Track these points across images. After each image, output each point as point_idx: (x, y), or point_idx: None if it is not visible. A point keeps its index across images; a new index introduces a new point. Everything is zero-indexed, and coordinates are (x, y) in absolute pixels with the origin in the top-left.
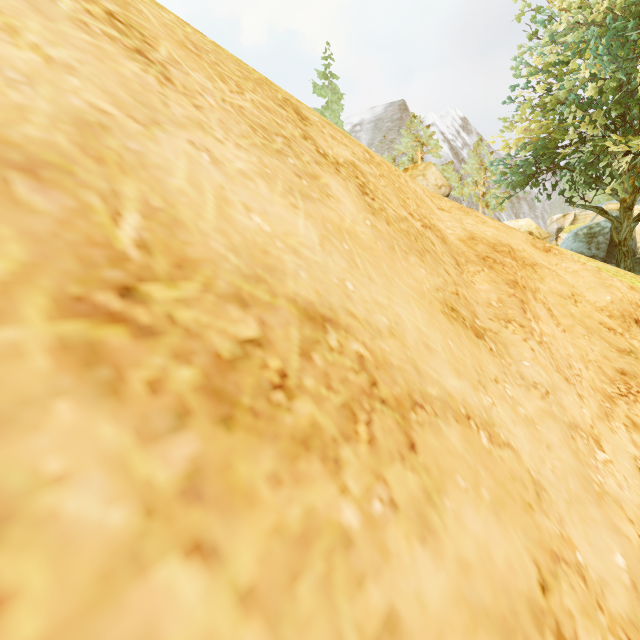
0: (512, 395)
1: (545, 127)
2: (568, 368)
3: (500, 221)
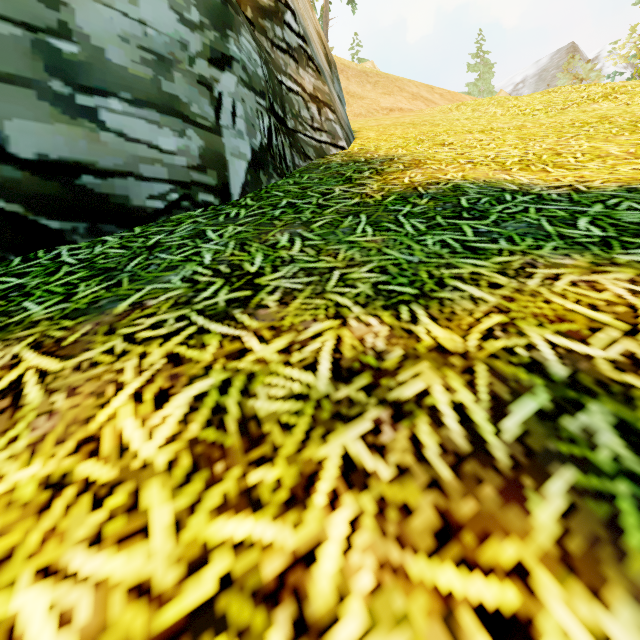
0: None
1: None
2: None
3: None
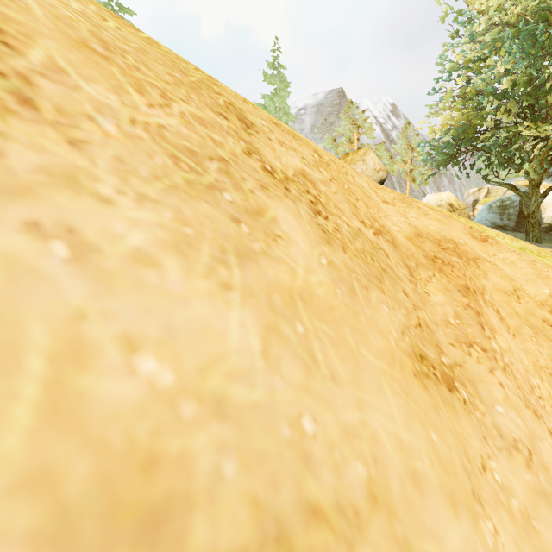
0: (501, 480)
1: (466, 115)
2: (531, 392)
3: (424, 193)
